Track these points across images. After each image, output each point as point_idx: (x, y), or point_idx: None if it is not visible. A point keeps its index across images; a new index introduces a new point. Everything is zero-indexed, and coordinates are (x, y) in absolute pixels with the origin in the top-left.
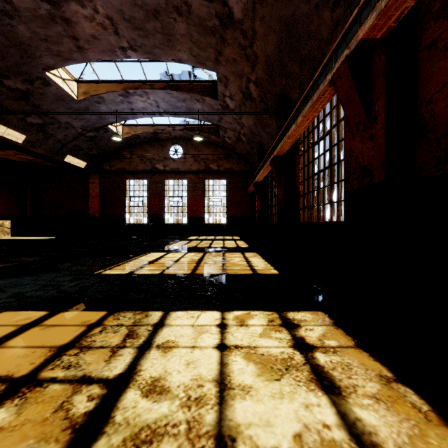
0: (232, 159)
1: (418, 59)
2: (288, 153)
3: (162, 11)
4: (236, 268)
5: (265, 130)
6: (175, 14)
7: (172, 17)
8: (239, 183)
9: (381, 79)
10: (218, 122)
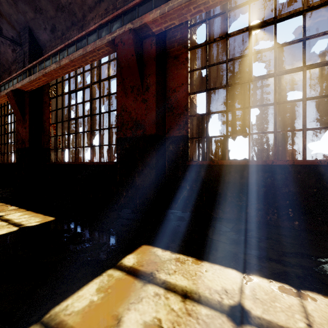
0: None
1: (43, 104)
2: None
3: None
4: None
5: None
6: None
7: None
8: None
9: (28, 106)
10: None
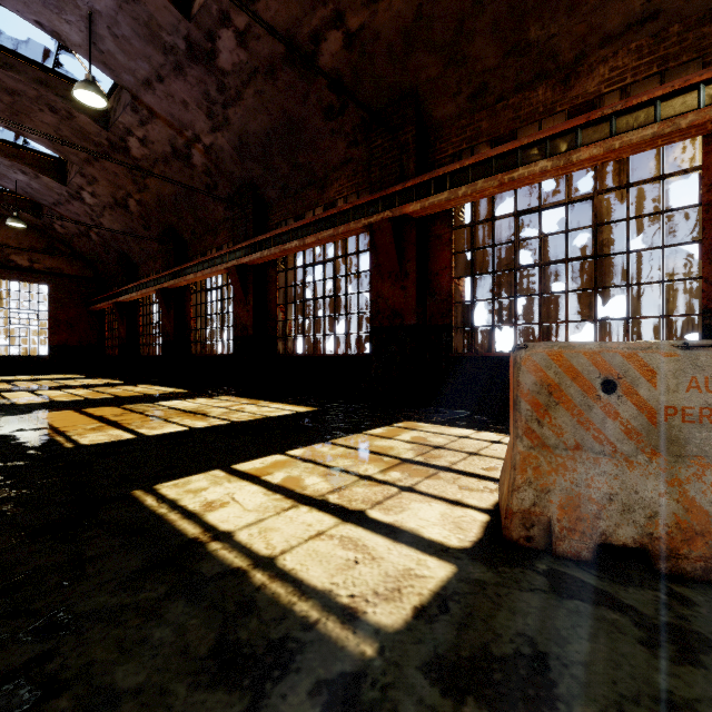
0: (60, 254)
1: (267, 279)
2: (178, 287)
3: (26, 97)
4: (152, 392)
5: (139, 244)
6: (45, 107)
7: (38, 107)
8: (73, 293)
9: (252, 284)
10: (51, 204)
